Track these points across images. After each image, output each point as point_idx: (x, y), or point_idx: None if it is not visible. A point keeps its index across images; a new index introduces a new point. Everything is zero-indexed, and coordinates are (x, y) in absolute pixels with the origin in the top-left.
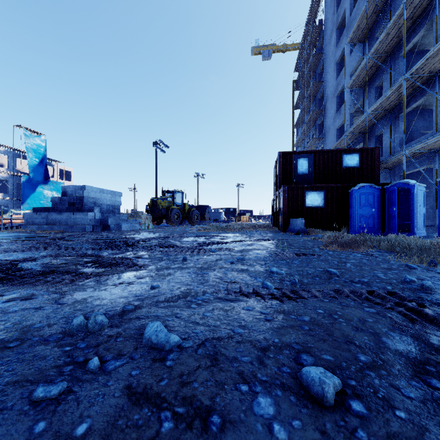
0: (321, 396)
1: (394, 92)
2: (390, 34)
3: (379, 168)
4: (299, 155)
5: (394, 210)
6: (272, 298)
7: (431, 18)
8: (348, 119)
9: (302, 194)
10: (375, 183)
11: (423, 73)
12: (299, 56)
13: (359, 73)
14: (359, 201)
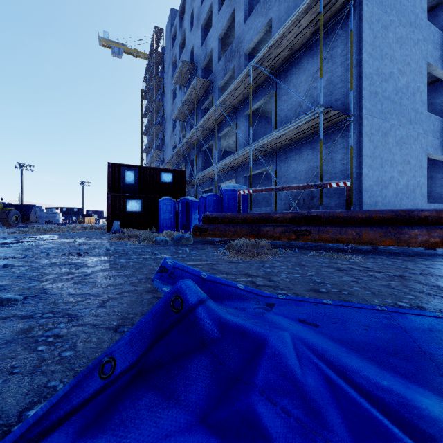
0: (4, 267)
1: (194, 134)
2: (193, 93)
3: (186, 185)
4: (127, 168)
5: (180, 216)
6: (22, 258)
7: (212, 94)
8: (178, 141)
9: (124, 201)
10: (176, 196)
11: (205, 128)
12: (147, 70)
13: (179, 110)
14: (163, 208)
